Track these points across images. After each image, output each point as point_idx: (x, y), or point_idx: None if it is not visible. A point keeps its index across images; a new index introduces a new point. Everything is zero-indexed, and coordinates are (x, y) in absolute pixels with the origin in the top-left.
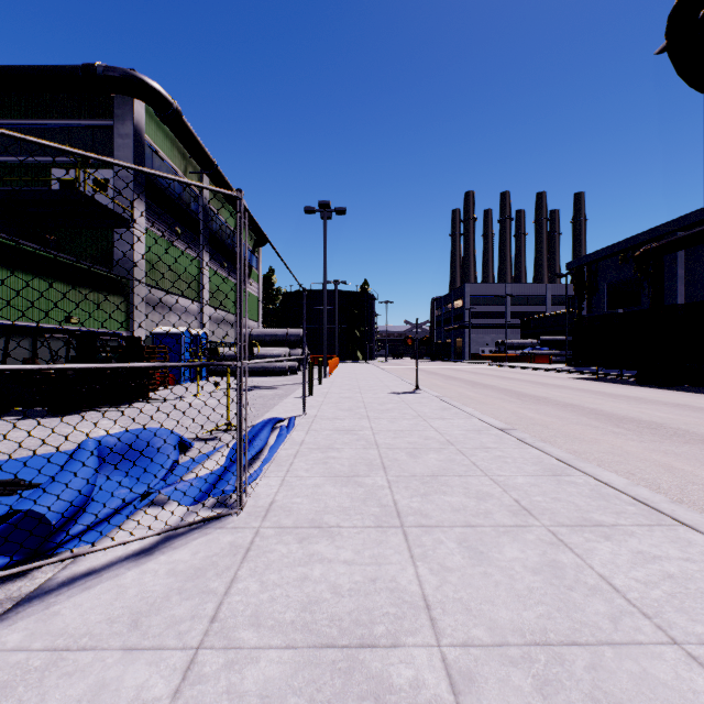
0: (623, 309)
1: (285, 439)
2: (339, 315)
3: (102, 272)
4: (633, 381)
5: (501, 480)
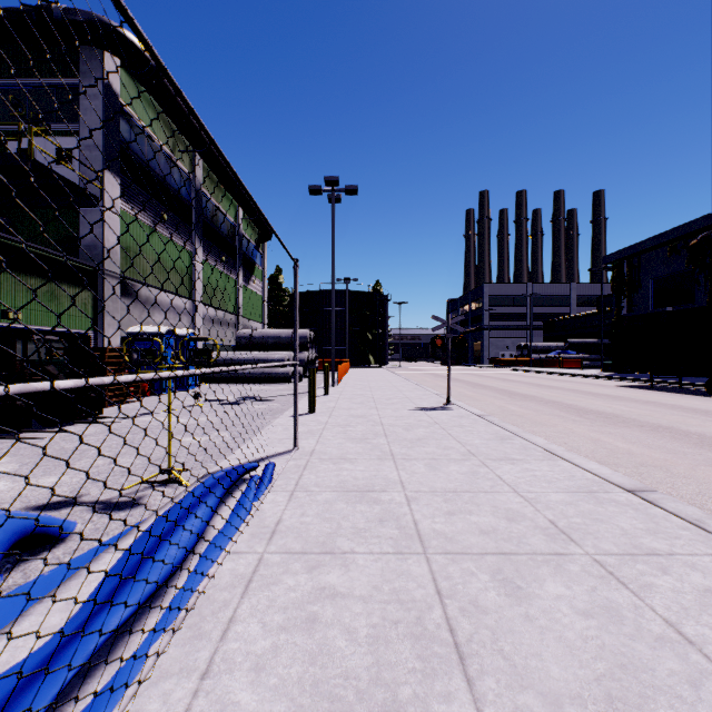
0: (672, 307)
1: (243, 521)
2: (350, 316)
3: (59, 257)
4: (697, 390)
5: None
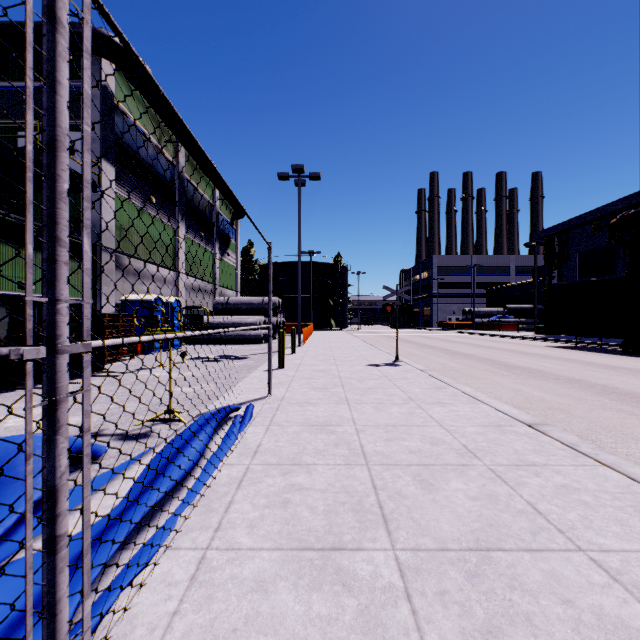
0: (596, 277)
1: (233, 444)
2: (314, 285)
3: None
4: (615, 349)
5: (616, 566)
